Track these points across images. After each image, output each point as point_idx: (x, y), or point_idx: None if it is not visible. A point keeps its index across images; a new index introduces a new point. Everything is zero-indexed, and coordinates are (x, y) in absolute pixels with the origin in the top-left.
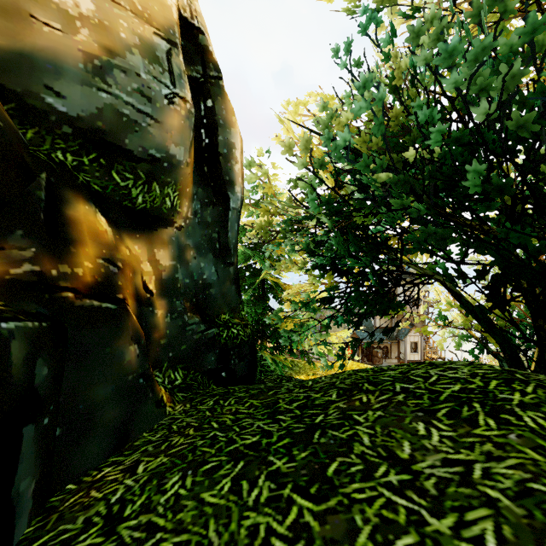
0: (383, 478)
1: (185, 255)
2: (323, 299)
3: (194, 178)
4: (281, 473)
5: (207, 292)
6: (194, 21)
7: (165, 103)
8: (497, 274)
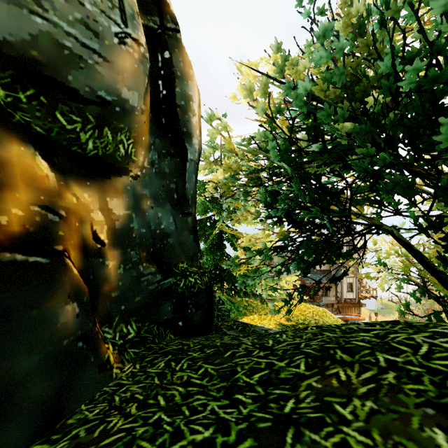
0: None
1: (141, 205)
2: (276, 248)
3: (151, 128)
4: None
5: (165, 241)
6: None
7: (116, 42)
8: None
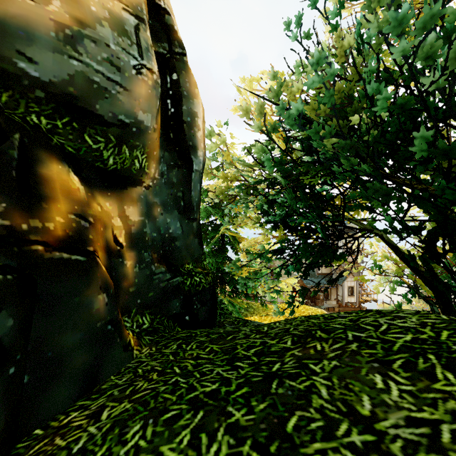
0: (345, 437)
1: (153, 211)
2: (275, 251)
3: (161, 143)
4: (239, 426)
5: (173, 244)
6: (160, 2)
7: (134, 73)
8: (435, 228)
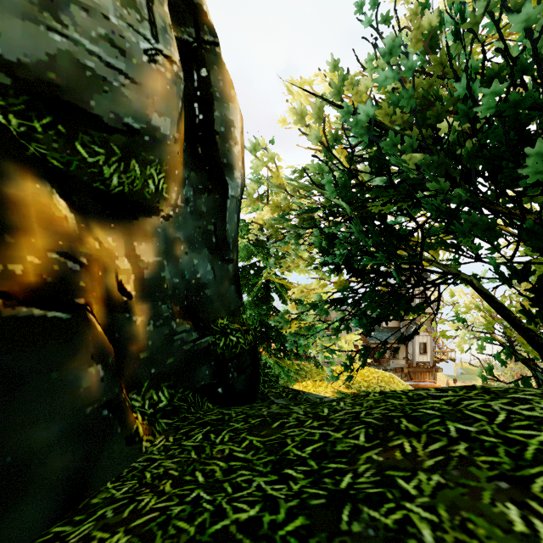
0: None
1: (174, 250)
2: (333, 300)
3: (186, 160)
4: None
5: (202, 293)
6: None
7: (145, 60)
8: None
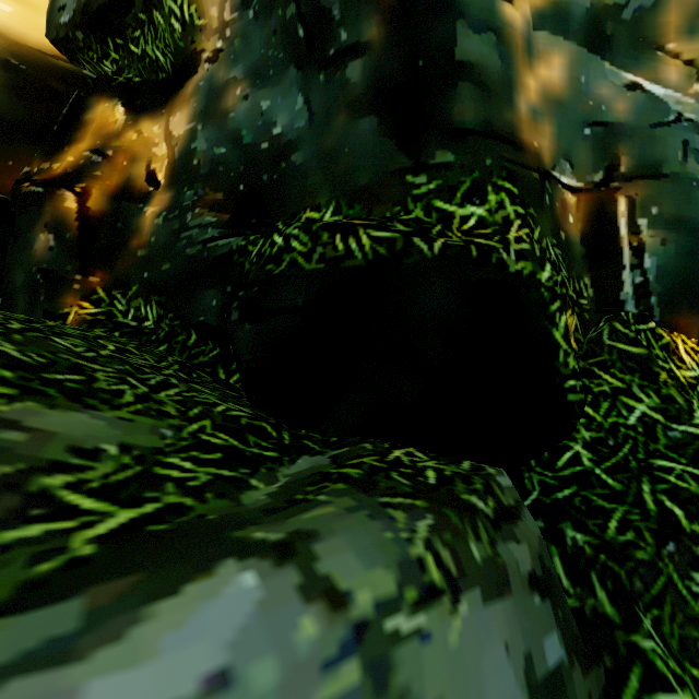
0: None
1: (223, 103)
2: None
3: None
4: None
5: (284, 164)
6: None
7: None
8: None
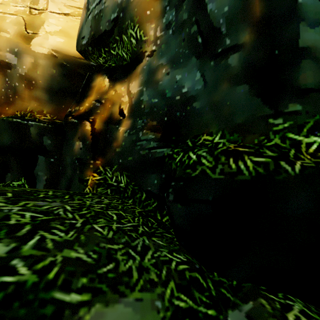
0: None
1: (156, 76)
2: None
3: None
4: None
5: (189, 107)
6: None
7: None
8: None
